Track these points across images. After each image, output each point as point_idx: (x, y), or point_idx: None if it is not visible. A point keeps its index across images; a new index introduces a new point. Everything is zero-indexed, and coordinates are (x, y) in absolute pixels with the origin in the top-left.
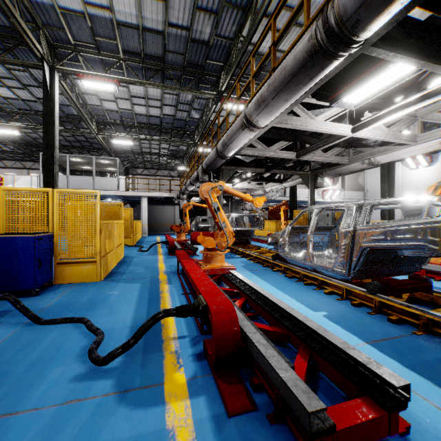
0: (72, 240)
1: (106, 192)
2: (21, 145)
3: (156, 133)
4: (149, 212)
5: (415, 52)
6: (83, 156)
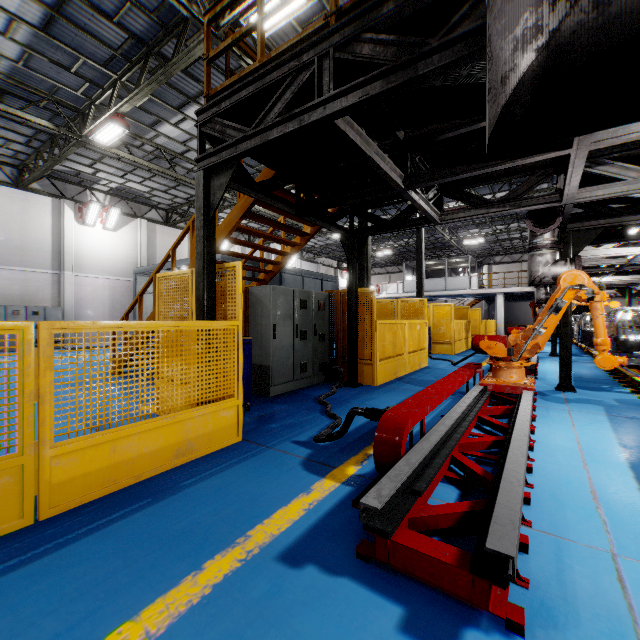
0: (439, 331)
1: (457, 292)
2: (388, 256)
3: (511, 223)
4: (507, 310)
5: (598, 240)
6: (437, 259)
